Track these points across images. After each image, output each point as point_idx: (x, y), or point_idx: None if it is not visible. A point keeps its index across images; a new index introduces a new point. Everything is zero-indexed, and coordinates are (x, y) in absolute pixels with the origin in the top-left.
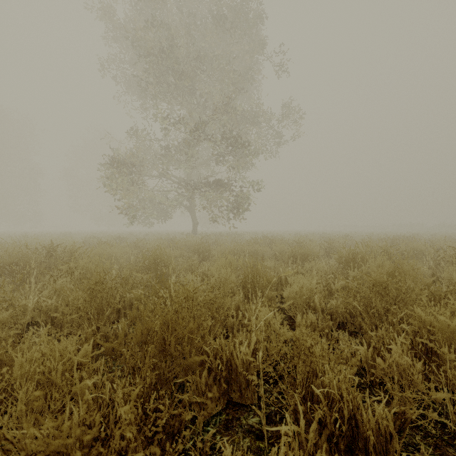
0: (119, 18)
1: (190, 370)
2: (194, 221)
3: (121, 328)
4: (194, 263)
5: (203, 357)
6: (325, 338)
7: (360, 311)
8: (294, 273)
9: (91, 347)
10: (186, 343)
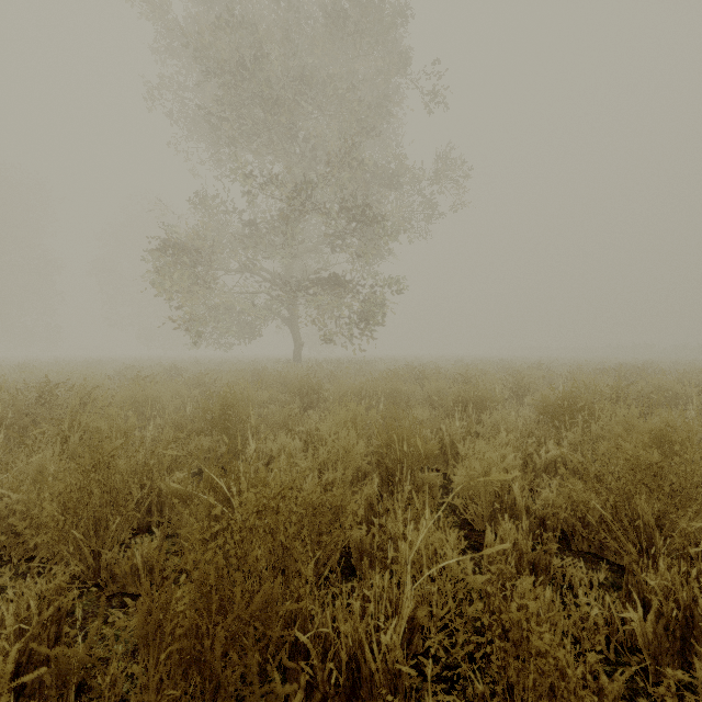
0: (176, 17)
1: (263, 701)
2: (296, 342)
3: (141, 555)
4: (294, 414)
5: (291, 688)
6: (551, 586)
7: (606, 517)
8: (466, 433)
9: (12, 665)
10: (250, 648)
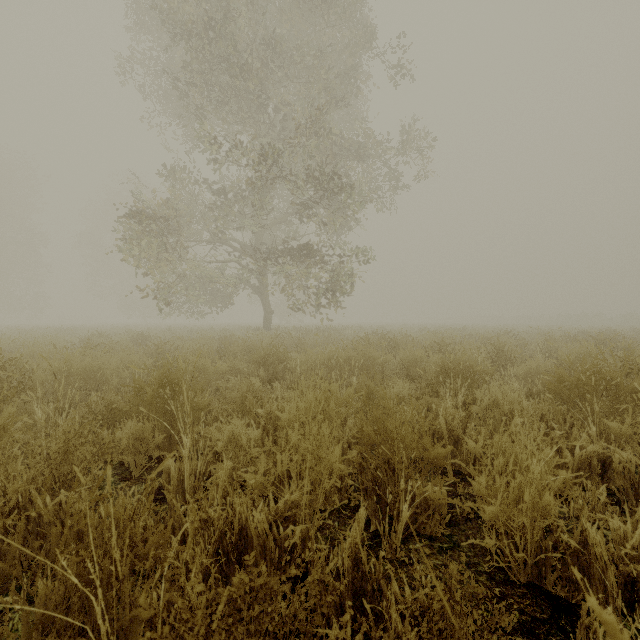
0: None
1: None
2: (266, 310)
3: None
4: (255, 388)
5: None
6: None
7: None
8: (463, 416)
9: None
10: None
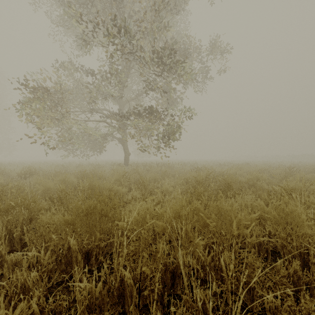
0: None
1: None
2: (125, 152)
3: None
4: None
5: None
6: None
7: None
8: None
9: None
10: None
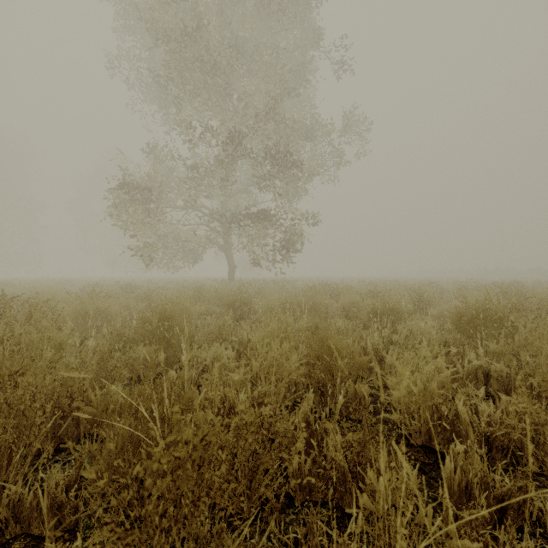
0: None
1: None
2: (230, 265)
3: (47, 491)
4: (227, 325)
5: None
6: None
7: None
8: (386, 342)
9: None
10: None
